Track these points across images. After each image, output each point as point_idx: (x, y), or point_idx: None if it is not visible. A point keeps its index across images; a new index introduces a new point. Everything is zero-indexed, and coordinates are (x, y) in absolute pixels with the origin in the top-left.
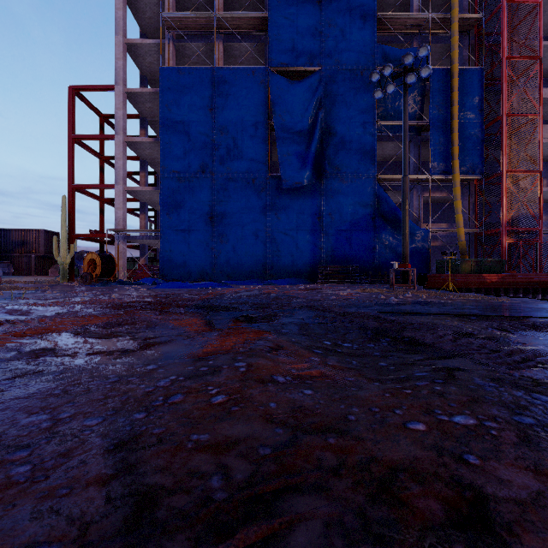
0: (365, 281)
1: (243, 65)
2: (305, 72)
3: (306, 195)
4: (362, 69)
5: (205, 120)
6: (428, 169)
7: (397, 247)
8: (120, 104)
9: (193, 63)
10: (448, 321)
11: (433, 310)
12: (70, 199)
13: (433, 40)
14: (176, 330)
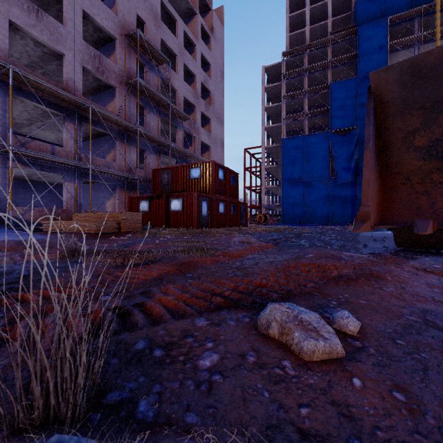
0: None
1: (316, 123)
2: (348, 129)
3: (349, 186)
4: None
5: (300, 157)
6: None
7: None
8: (263, 153)
9: (292, 127)
10: None
11: None
12: (244, 193)
13: None
14: None
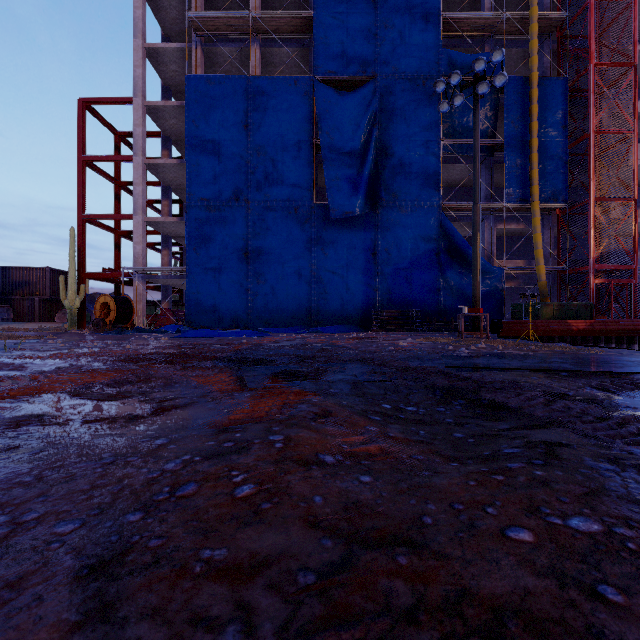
0: (427, 328)
1: (284, 74)
2: (357, 82)
3: (359, 227)
4: (424, 78)
5: (238, 138)
6: (502, 197)
7: (466, 289)
8: (138, 120)
9: (224, 72)
10: (534, 378)
11: (514, 364)
12: (80, 232)
13: (508, 44)
14: (200, 390)
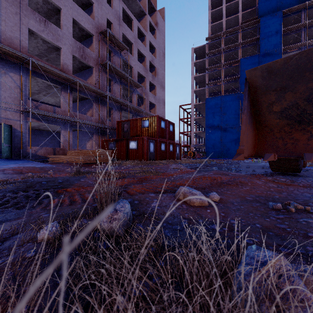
0: None
1: (230, 87)
2: None
3: None
4: None
5: (219, 111)
6: None
7: None
8: (192, 109)
9: (213, 90)
10: None
11: None
12: (179, 136)
13: None
14: None
